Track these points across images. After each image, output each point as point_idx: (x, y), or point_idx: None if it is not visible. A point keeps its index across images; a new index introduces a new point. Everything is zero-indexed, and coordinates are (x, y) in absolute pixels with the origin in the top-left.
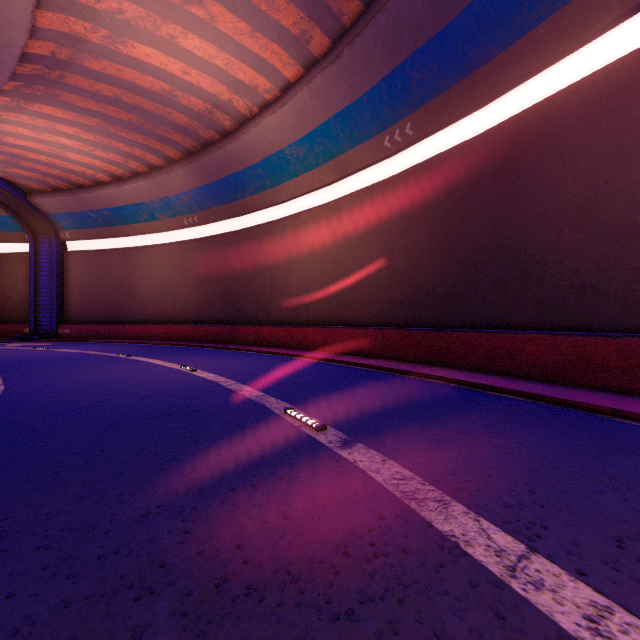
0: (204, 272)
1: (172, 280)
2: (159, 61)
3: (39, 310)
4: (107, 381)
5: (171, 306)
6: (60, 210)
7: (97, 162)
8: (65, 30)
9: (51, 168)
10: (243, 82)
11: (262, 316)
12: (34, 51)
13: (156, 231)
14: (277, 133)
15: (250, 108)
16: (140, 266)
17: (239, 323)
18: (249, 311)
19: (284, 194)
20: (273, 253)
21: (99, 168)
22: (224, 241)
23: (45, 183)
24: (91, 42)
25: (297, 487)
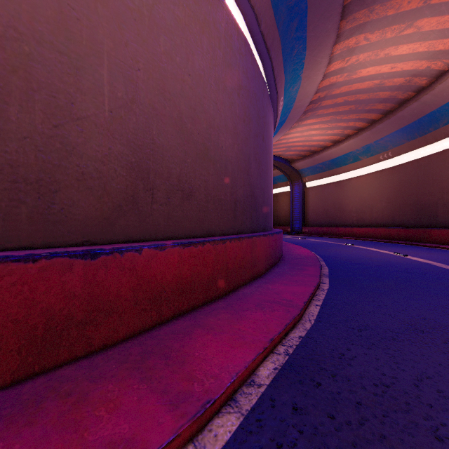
0: (396, 190)
1: (370, 198)
2: (375, 71)
3: (294, 219)
4: (356, 255)
5: (369, 215)
6: (304, 167)
7: (326, 137)
8: (327, 84)
9: (303, 147)
10: (442, 50)
11: None
12: (311, 100)
13: (358, 168)
14: None
15: (447, 64)
16: (347, 191)
17: (430, 227)
18: (441, 217)
19: None
20: None
21: (326, 140)
22: (415, 165)
23: (299, 155)
24: (338, 82)
25: None
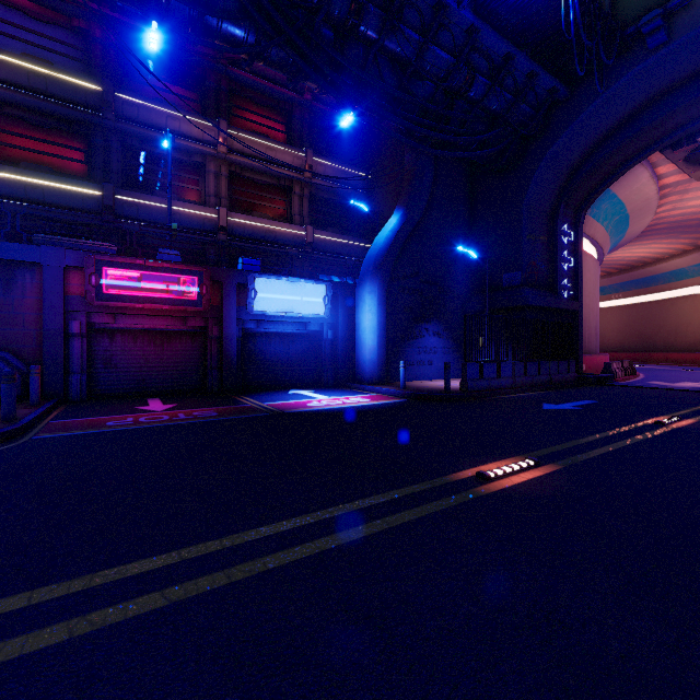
0: (625, 324)
1: (602, 328)
2: (621, 255)
3: None
4: None
5: (601, 342)
6: None
7: None
8: None
9: None
10: (660, 252)
11: (668, 348)
12: None
13: None
14: (679, 264)
15: (663, 256)
16: None
17: (651, 351)
18: (659, 345)
19: (684, 285)
20: (676, 314)
21: None
22: (640, 307)
23: None
24: None
25: (683, 371)
